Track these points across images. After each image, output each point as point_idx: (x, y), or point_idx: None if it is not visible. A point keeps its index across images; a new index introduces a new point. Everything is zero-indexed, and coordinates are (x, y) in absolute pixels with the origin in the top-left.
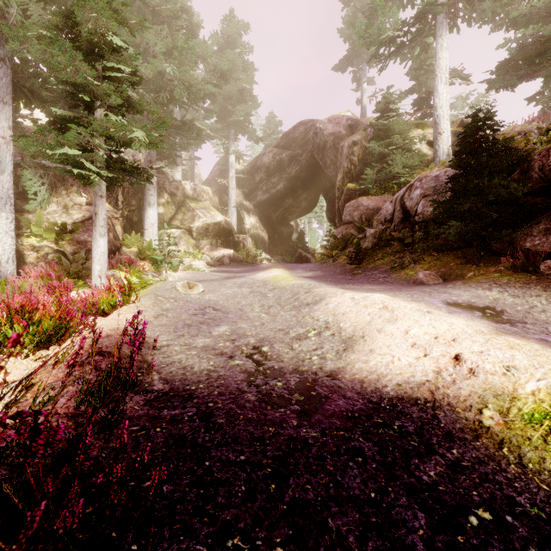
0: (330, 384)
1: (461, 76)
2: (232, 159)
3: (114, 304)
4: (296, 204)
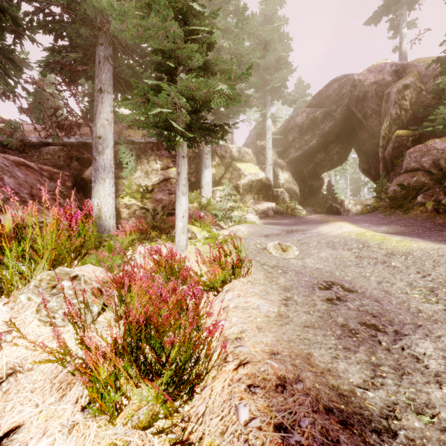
0: None
1: None
2: (269, 123)
3: (225, 279)
4: (328, 158)
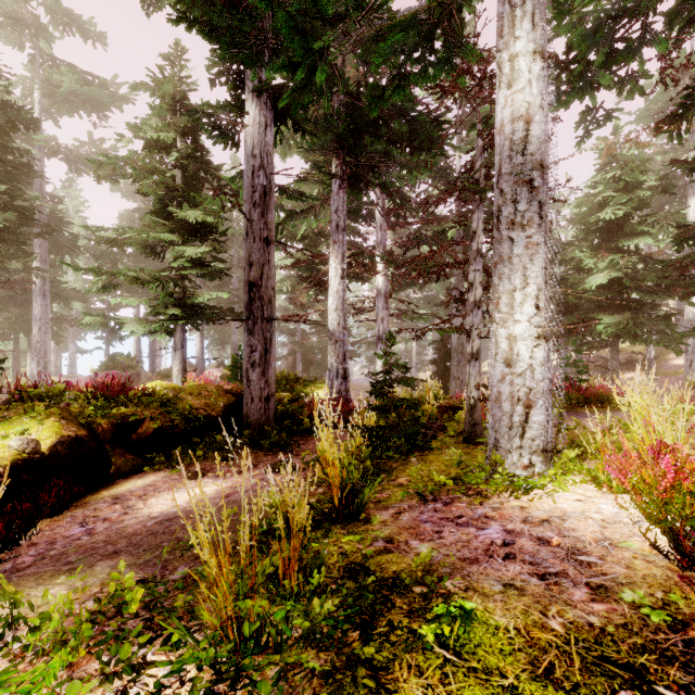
0: None
1: None
2: None
3: None
4: None
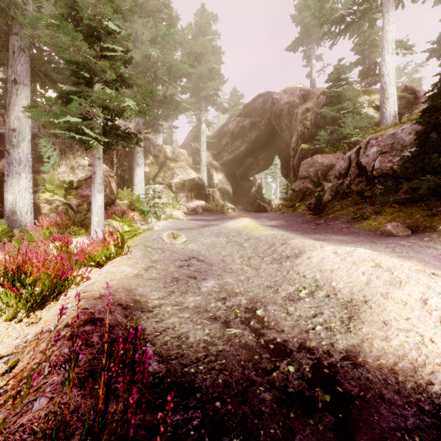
0: (353, 372)
1: (406, 46)
2: (204, 127)
3: (109, 256)
4: (256, 162)
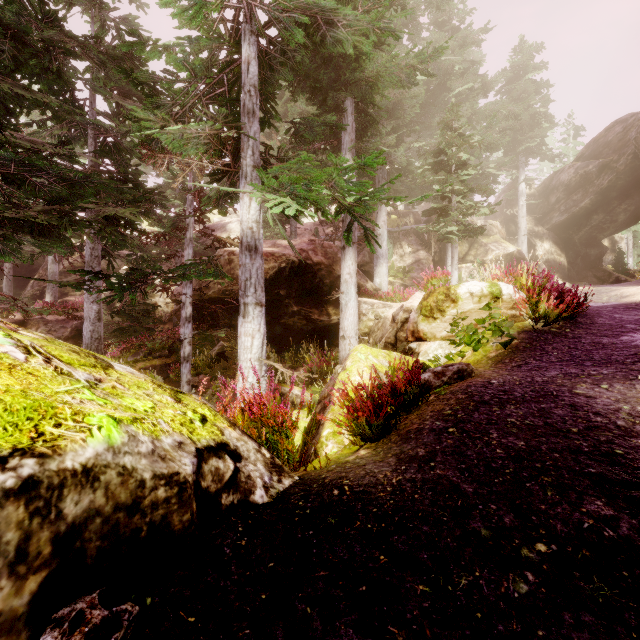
0: (608, 303)
1: None
2: (522, 187)
3: None
4: (609, 219)
